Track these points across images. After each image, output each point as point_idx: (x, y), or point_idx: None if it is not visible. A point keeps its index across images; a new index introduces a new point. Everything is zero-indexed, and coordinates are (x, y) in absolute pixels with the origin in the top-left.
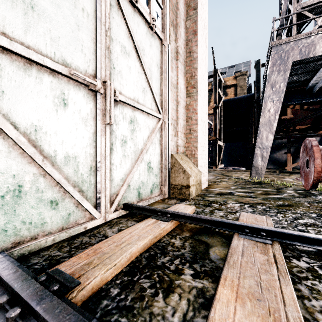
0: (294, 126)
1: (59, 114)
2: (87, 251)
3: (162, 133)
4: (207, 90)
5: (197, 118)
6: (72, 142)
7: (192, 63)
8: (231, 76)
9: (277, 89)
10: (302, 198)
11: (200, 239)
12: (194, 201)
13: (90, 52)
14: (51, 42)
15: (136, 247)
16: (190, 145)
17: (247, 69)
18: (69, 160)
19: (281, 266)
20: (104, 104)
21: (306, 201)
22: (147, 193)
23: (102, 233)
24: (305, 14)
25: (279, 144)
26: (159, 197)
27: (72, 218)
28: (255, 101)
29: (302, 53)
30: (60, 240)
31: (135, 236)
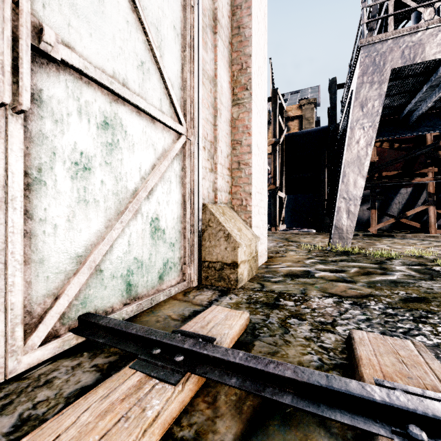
0: (379, 172)
1: None
2: None
3: (185, 163)
4: (266, 100)
5: (251, 143)
6: None
7: (243, 46)
8: (294, 105)
9: (370, 109)
10: (430, 281)
11: None
12: (247, 294)
13: None
14: None
15: None
16: (239, 189)
17: (315, 96)
18: None
19: None
20: None
21: None
22: (151, 283)
23: None
24: (406, 3)
25: None
26: (178, 288)
27: None
28: (329, 135)
29: (405, 57)
30: None
31: None
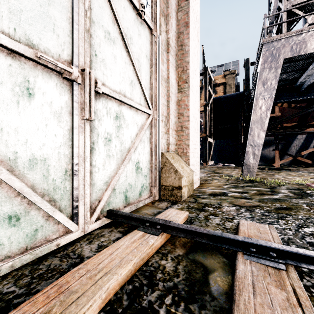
0: (281, 123)
1: (21, 107)
2: (48, 290)
3: (152, 130)
4: (198, 86)
5: (189, 115)
6: (40, 141)
7: (184, 56)
8: (220, 75)
9: (269, 86)
10: (299, 199)
11: (197, 260)
12: (187, 204)
13: (65, 34)
14: (9, 14)
15: (115, 279)
16: (182, 142)
17: (235, 68)
18: (36, 164)
19: (309, 311)
20: (83, 97)
21: (304, 203)
22: (135, 197)
23: (78, 252)
24: (295, 12)
25: (267, 141)
26: (148, 200)
27: (40, 234)
28: (244, 99)
29: (293, 50)
30: (21, 265)
31: (116, 259)
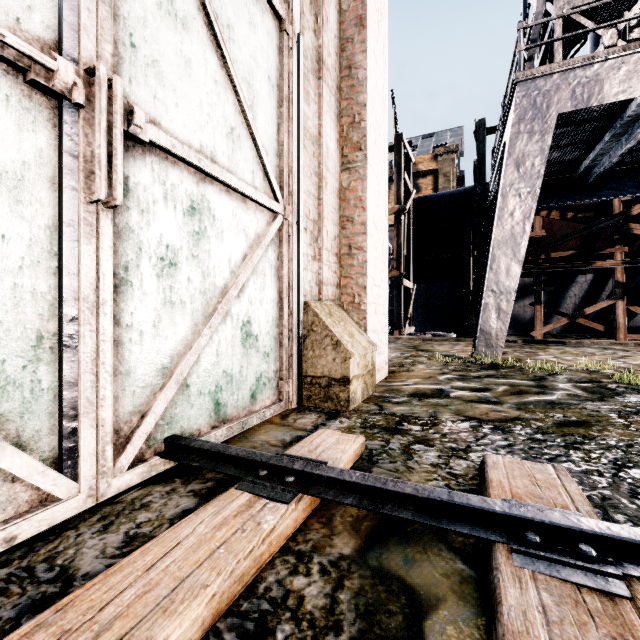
0: (546, 251)
1: None
2: None
3: (282, 250)
4: (386, 161)
5: (366, 221)
6: None
7: (355, 92)
8: (427, 154)
9: (529, 170)
10: (599, 402)
11: (389, 570)
12: (362, 417)
13: None
14: None
15: None
16: (350, 282)
17: (457, 142)
18: None
19: None
20: (92, 143)
21: (611, 410)
22: (242, 403)
23: (63, 561)
24: (580, 21)
25: (519, 286)
26: (273, 410)
27: None
28: (476, 200)
29: (576, 98)
30: None
31: (162, 585)
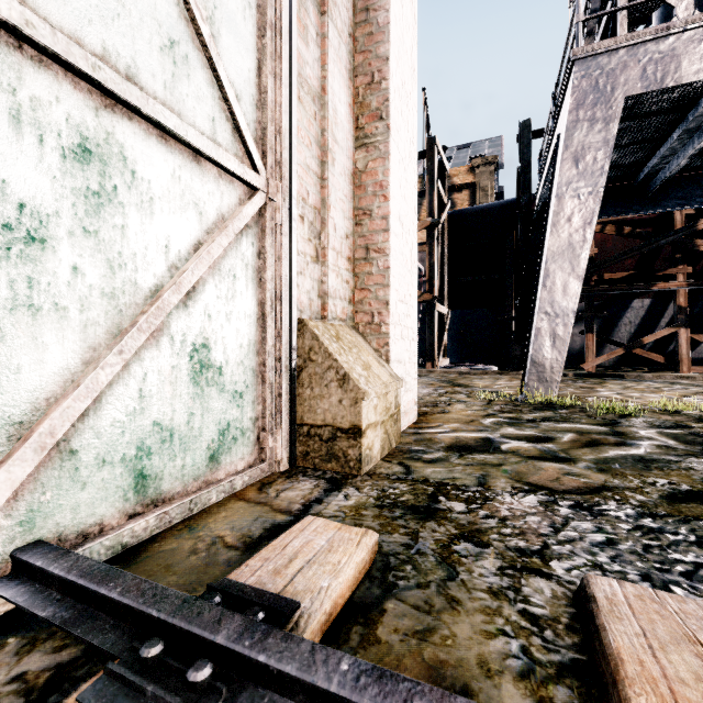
0: (598, 273)
1: None
2: None
3: (264, 244)
4: (416, 143)
5: (388, 214)
6: None
7: (374, 41)
8: (462, 166)
9: (590, 165)
10: None
11: None
12: (378, 487)
13: None
14: None
15: None
16: (367, 295)
17: (496, 153)
18: None
19: None
20: None
21: None
22: (192, 470)
23: None
24: None
25: None
26: (249, 477)
27: None
28: (519, 213)
29: (647, 77)
30: None
31: None
